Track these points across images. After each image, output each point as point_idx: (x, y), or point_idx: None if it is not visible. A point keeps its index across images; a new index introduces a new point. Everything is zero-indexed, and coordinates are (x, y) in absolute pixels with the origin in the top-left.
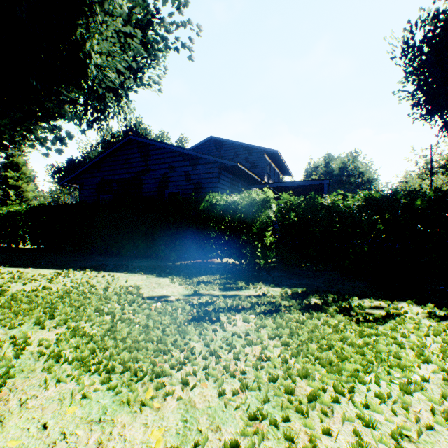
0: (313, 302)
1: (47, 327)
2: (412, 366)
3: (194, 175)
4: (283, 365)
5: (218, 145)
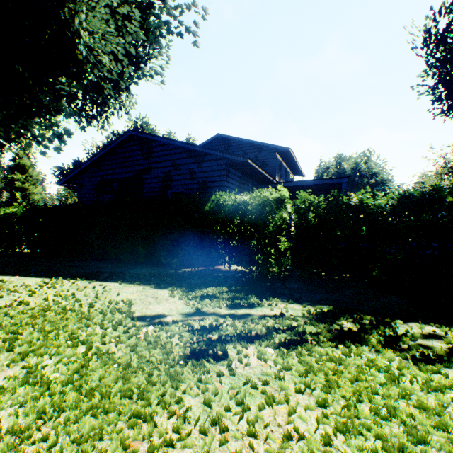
0: (347, 327)
1: None
2: None
3: (200, 173)
4: (326, 451)
5: (225, 144)
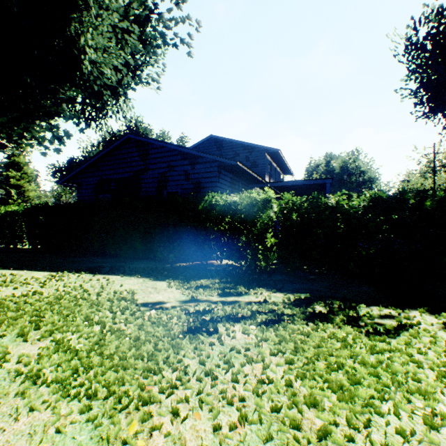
0: (318, 310)
1: (30, 340)
2: (435, 392)
3: (194, 174)
4: (287, 389)
5: (218, 144)
